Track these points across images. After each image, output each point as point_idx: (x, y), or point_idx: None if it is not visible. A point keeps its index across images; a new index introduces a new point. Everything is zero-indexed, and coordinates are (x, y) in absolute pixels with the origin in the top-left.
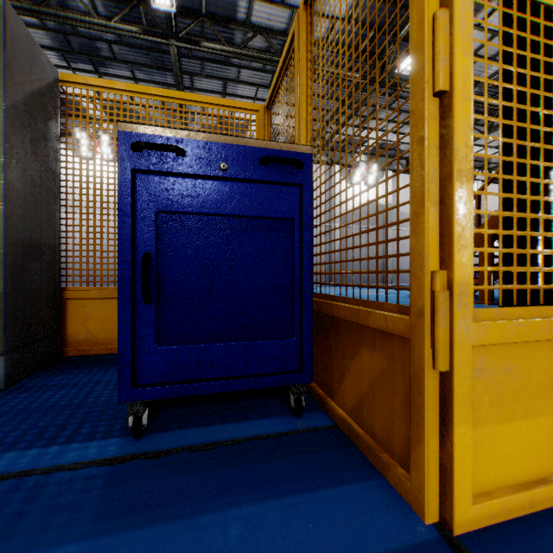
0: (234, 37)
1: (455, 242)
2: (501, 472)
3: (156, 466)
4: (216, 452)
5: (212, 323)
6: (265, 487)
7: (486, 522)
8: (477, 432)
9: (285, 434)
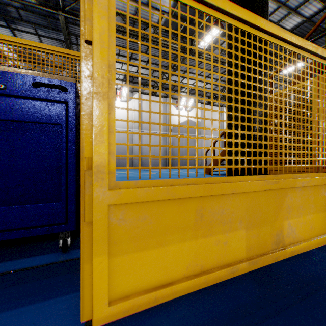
0: None
1: (93, 138)
2: (139, 282)
3: None
4: None
5: None
6: None
7: (120, 315)
8: (119, 259)
9: (44, 265)
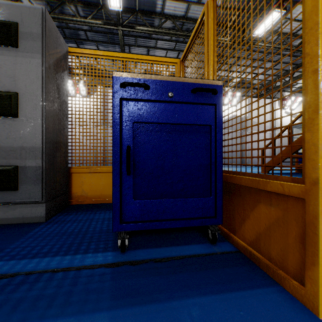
0: (154, 22)
1: None
2: None
3: (138, 269)
4: (170, 263)
5: (163, 187)
6: (206, 287)
7: None
8: None
9: (209, 254)
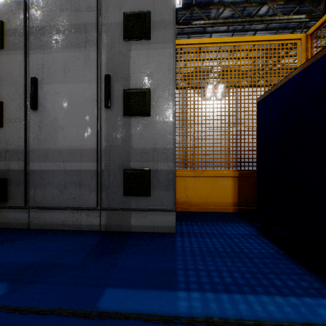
0: (210, 14)
1: None
2: None
3: None
4: None
5: None
6: None
7: None
8: None
9: None
